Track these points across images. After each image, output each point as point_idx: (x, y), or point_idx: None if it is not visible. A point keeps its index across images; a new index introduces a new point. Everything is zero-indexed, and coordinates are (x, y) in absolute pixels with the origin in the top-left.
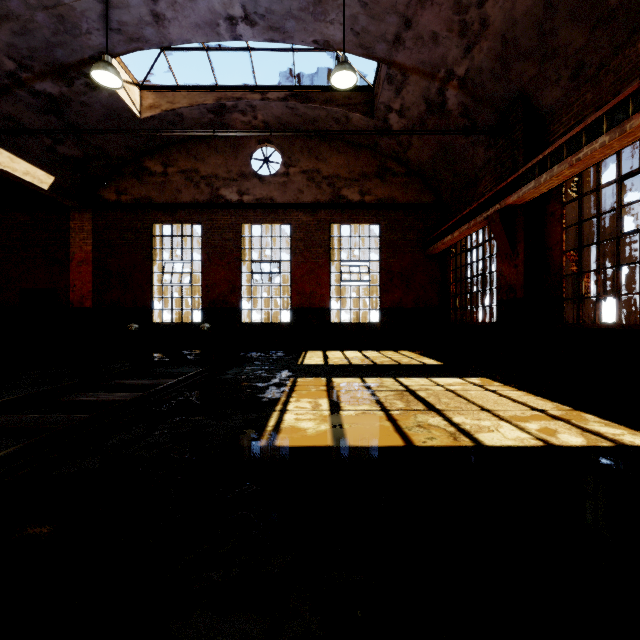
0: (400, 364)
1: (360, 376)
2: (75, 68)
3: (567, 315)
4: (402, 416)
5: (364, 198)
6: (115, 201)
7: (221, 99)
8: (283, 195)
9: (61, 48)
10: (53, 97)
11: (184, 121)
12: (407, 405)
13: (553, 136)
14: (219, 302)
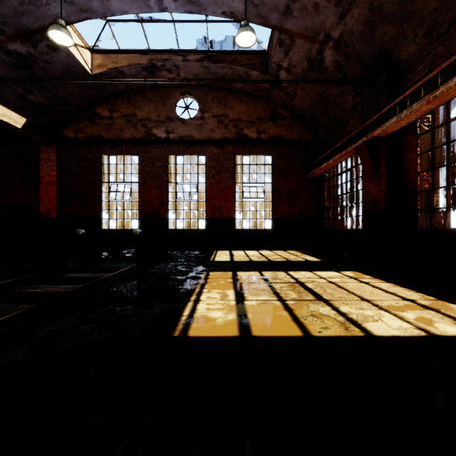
0: (289, 260)
1: (259, 270)
2: (39, 33)
3: (421, 222)
4: (296, 306)
5: (260, 136)
6: (73, 138)
7: (152, 60)
8: (199, 133)
9: (27, 16)
10: (22, 56)
11: (125, 77)
12: (299, 295)
13: (409, 83)
14: (151, 214)
